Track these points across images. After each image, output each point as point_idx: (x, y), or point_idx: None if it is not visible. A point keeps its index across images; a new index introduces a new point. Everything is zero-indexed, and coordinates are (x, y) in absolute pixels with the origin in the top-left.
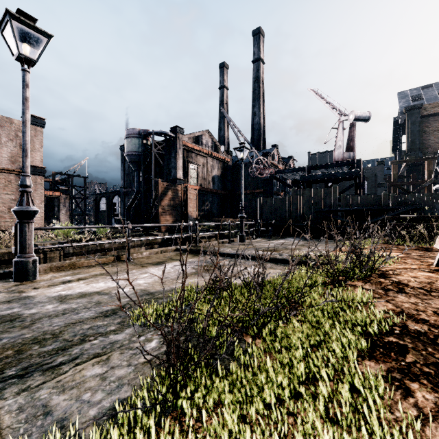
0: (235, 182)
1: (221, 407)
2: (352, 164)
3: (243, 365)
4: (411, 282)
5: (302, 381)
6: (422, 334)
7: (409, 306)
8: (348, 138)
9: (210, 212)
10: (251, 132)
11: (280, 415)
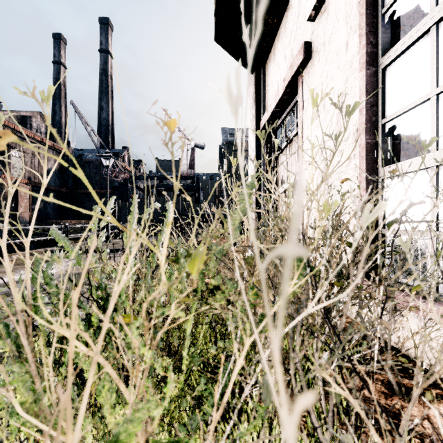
0: (78, 180)
1: None
2: (193, 179)
3: None
4: None
5: None
6: None
7: None
8: (191, 158)
9: (44, 213)
10: (98, 126)
11: None
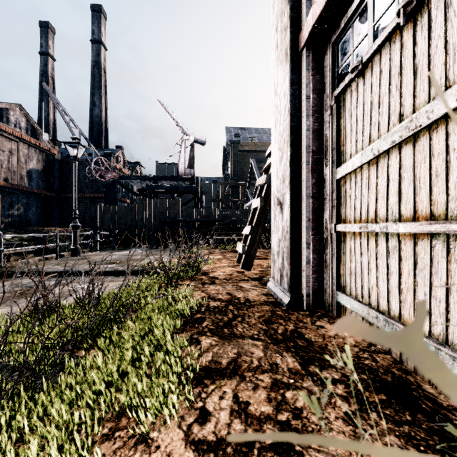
0: (66, 182)
1: (48, 418)
2: (192, 180)
3: (75, 377)
4: (221, 276)
5: (130, 363)
6: (216, 308)
7: (214, 292)
8: (190, 156)
9: (25, 219)
10: (89, 124)
11: (110, 395)
